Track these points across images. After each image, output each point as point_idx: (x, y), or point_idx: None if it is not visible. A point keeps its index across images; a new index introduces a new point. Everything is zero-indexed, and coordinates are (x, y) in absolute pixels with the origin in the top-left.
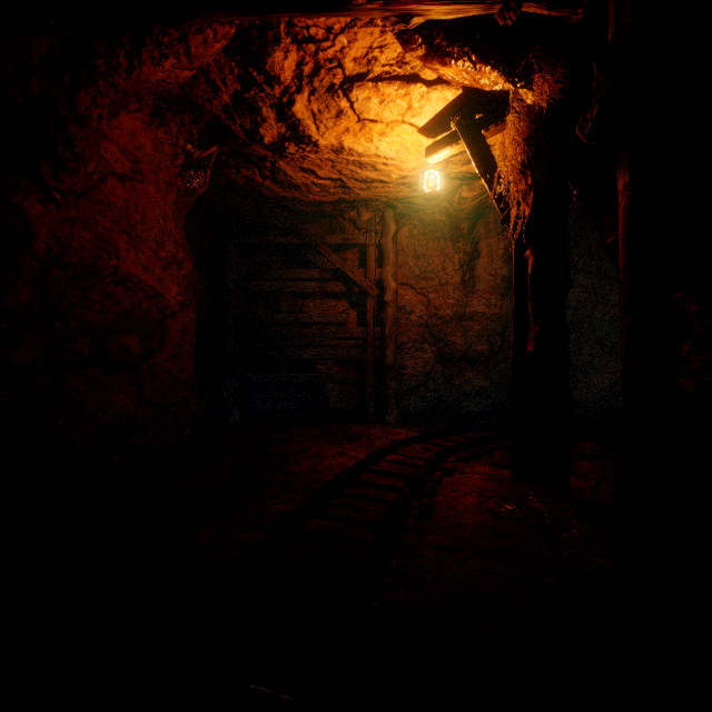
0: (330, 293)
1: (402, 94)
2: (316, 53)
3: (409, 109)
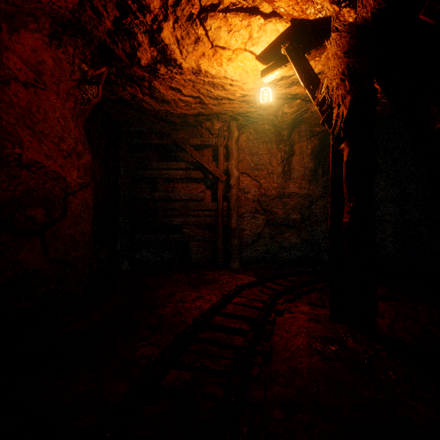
0: (193, 178)
1: (245, 24)
2: None
3: (250, 39)
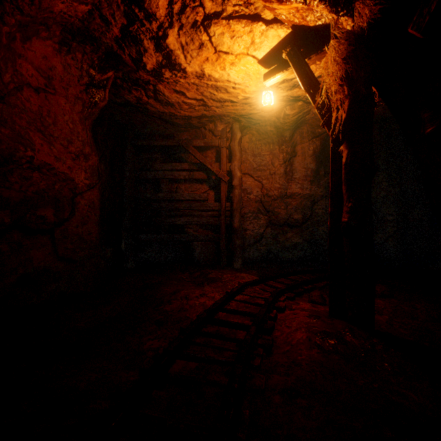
0: (196, 179)
1: (247, 30)
2: None
3: (252, 44)
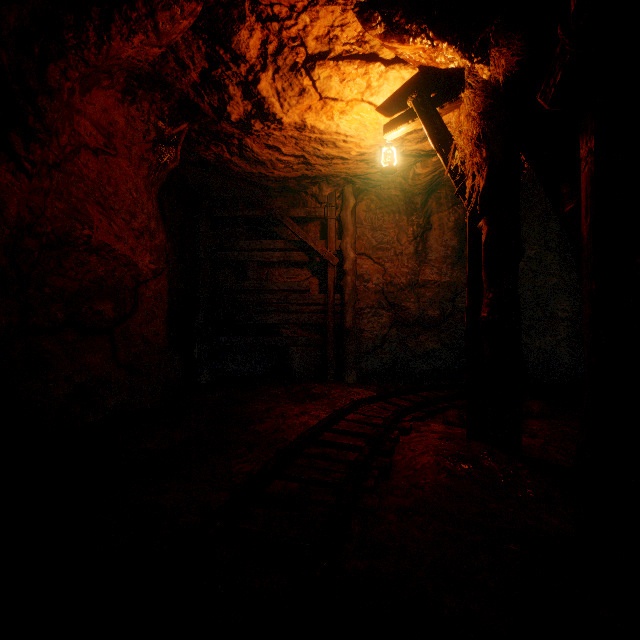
0: (294, 262)
1: (361, 72)
2: (280, 32)
3: (368, 88)
